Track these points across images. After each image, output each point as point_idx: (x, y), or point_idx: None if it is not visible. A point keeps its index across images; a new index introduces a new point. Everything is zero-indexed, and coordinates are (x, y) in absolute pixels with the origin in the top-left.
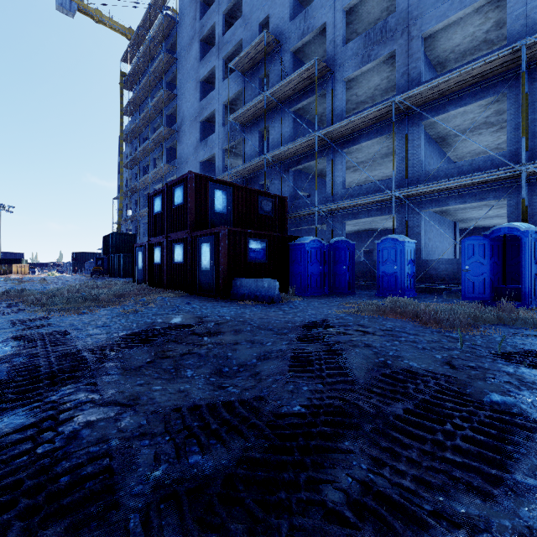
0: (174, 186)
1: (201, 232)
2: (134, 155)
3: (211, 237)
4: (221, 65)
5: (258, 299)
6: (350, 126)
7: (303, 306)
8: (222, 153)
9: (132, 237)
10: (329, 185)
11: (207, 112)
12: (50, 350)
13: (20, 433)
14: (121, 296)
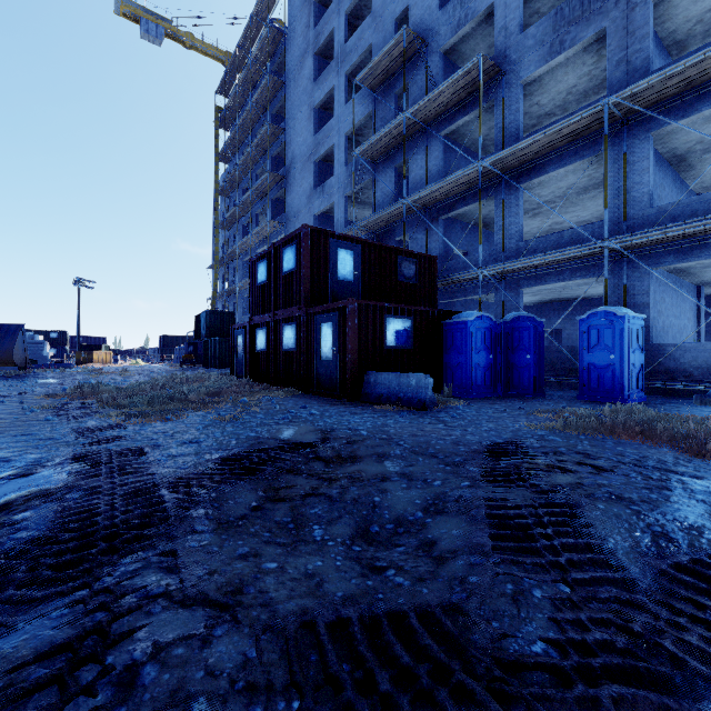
0: (284, 246)
1: (320, 308)
2: (232, 212)
3: (334, 315)
4: (342, 84)
5: (402, 403)
6: (532, 148)
7: (471, 415)
8: (344, 201)
9: (229, 317)
10: (498, 236)
11: (324, 149)
12: (117, 481)
13: (44, 663)
14: (215, 395)
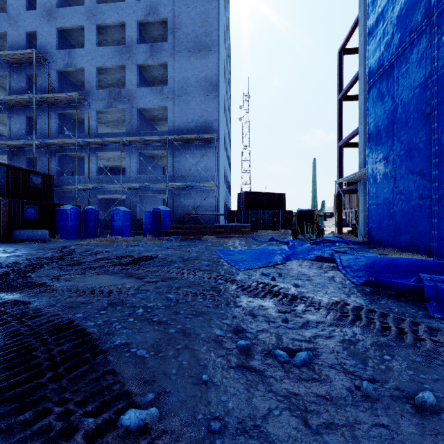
0: None
1: None
2: None
3: None
4: None
5: (35, 241)
6: (99, 141)
7: (64, 242)
8: None
9: None
10: (87, 171)
11: None
12: None
13: None
14: None
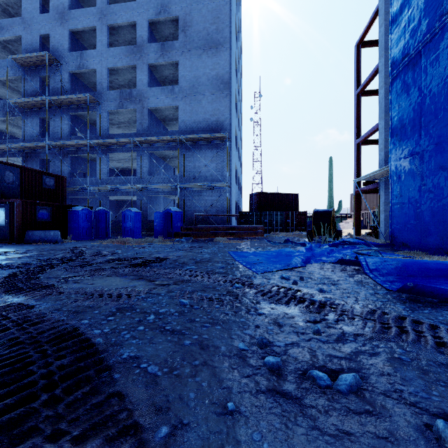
0: None
1: None
2: None
3: (6, 205)
4: None
5: (47, 242)
6: (110, 142)
7: (76, 243)
8: None
9: None
10: (98, 172)
11: None
12: None
13: None
14: None
